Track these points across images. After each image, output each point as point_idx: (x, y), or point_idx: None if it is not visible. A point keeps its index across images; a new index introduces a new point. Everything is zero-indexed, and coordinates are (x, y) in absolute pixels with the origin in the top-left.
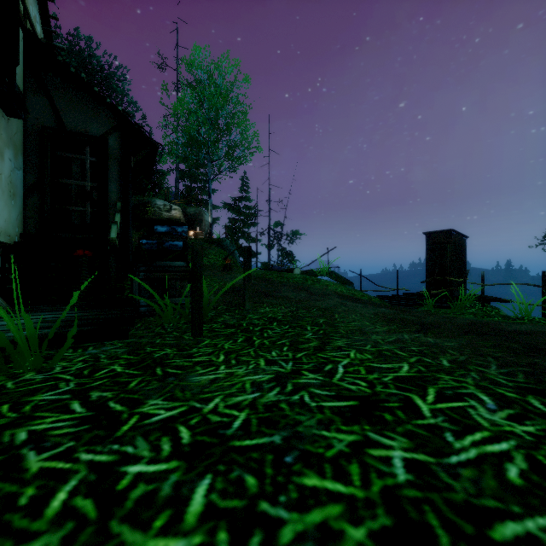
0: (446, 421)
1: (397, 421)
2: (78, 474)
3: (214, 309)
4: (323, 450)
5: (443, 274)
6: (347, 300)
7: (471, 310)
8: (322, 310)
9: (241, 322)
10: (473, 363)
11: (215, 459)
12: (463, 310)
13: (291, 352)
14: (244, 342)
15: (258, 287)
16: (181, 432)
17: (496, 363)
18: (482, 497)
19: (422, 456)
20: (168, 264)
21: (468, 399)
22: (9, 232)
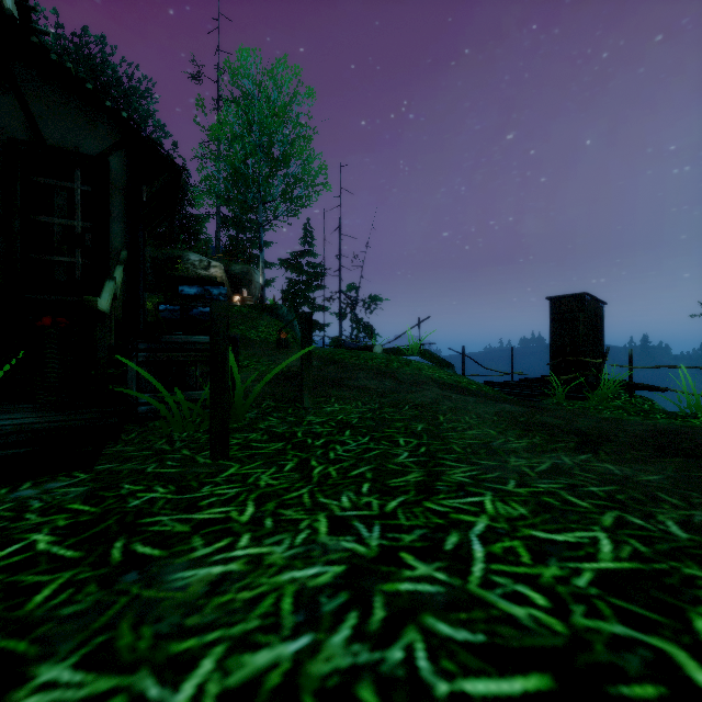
0: None
1: None
2: None
3: (256, 406)
4: None
5: (573, 353)
6: (451, 391)
7: (616, 403)
8: (419, 407)
9: (294, 429)
10: None
11: None
12: (605, 402)
13: (376, 498)
14: (295, 471)
15: (323, 371)
16: None
17: None
18: None
19: None
20: (184, 340)
21: None
22: None
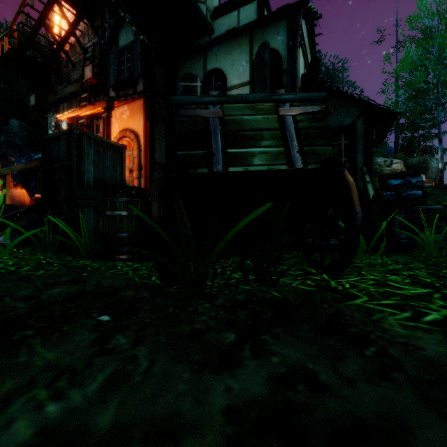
0: None
1: None
2: None
3: None
4: None
5: None
6: None
7: None
8: None
9: None
10: None
11: None
12: None
13: None
14: None
15: None
16: None
17: None
18: None
19: None
20: (425, 208)
21: None
22: None
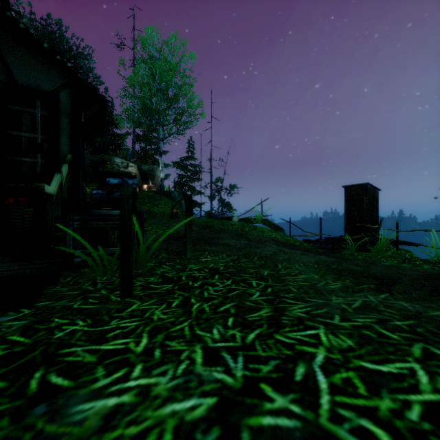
0: None
1: None
2: None
3: (155, 258)
4: None
5: (360, 221)
6: (284, 247)
7: (388, 253)
8: (264, 258)
9: (180, 274)
10: None
11: None
12: (381, 253)
13: (238, 330)
14: (179, 307)
15: (200, 234)
16: None
17: None
18: None
19: None
20: (106, 213)
21: None
22: None
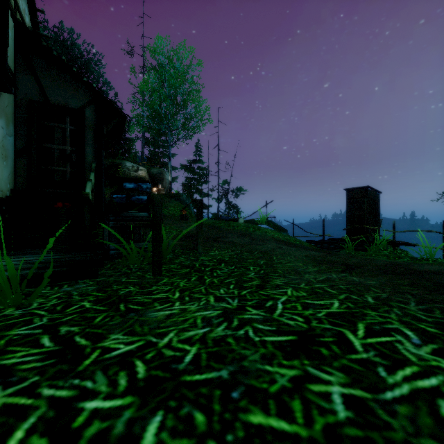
0: (377, 356)
1: (333, 356)
2: (37, 411)
3: (172, 252)
4: (267, 385)
5: (360, 223)
6: (283, 244)
7: (384, 253)
8: (262, 252)
9: (194, 263)
10: (395, 300)
11: (167, 394)
12: (378, 252)
13: (236, 290)
14: (196, 281)
15: (209, 233)
16: (137, 366)
17: (415, 299)
18: (421, 437)
19: (359, 392)
20: (133, 215)
21: (395, 334)
22: (2, 188)
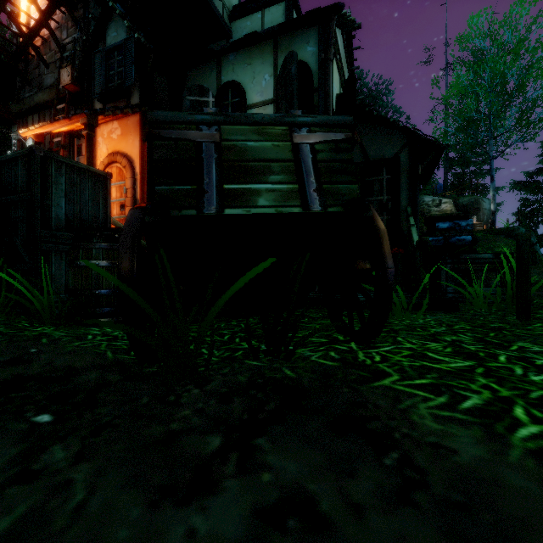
0: None
1: None
2: (502, 355)
3: None
4: None
5: None
6: None
7: None
8: None
9: None
10: None
11: None
12: None
13: None
14: None
15: None
16: None
17: None
18: None
19: None
20: (473, 257)
21: None
22: None
